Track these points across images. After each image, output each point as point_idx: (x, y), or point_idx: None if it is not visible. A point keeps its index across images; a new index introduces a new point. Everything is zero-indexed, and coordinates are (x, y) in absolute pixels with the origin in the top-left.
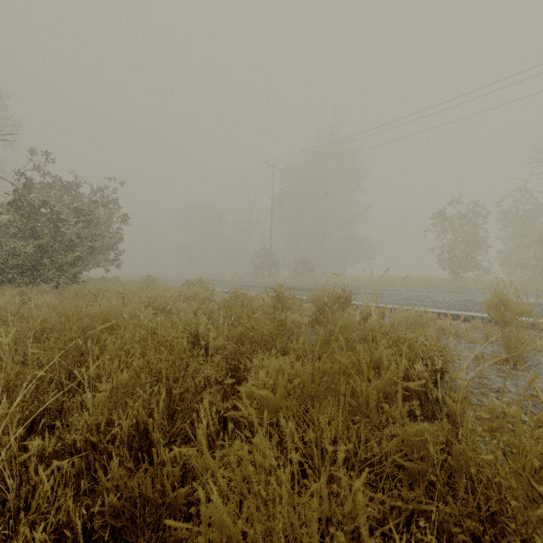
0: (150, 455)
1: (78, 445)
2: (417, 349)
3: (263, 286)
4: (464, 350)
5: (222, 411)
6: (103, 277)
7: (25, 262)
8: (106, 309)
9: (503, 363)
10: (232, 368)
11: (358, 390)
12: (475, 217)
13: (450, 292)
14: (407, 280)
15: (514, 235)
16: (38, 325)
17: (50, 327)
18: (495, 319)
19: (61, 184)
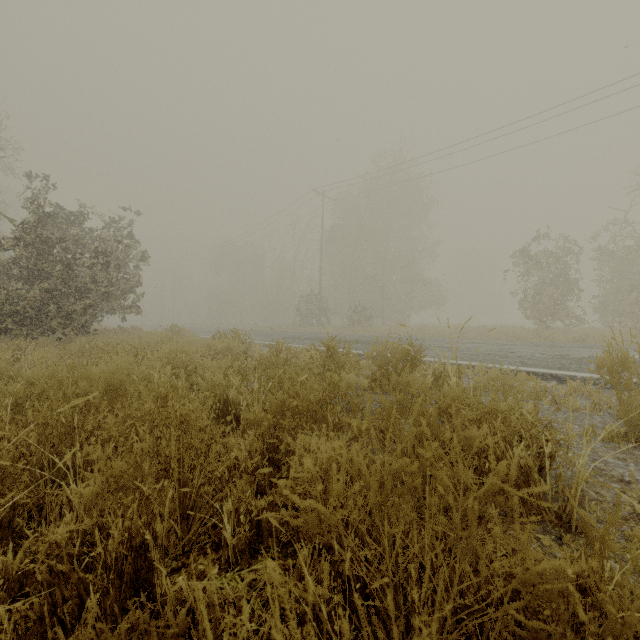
0: (149, 581)
1: (38, 576)
2: (516, 426)
3: (311, 338)
4: (567, 422)
5: (254, 510)
6: (119, 326)
7: (24, 309)
8: (110, 369)
9: (621, 440)
10: (269, 447)
11: (450, 501)
12: (565, 255)
13: (538, 345)
14: (484, 330)
15: (612, 276)
16: (22, 390)
17: (37, 392)
18: (608, 382)
19: (68, 215)
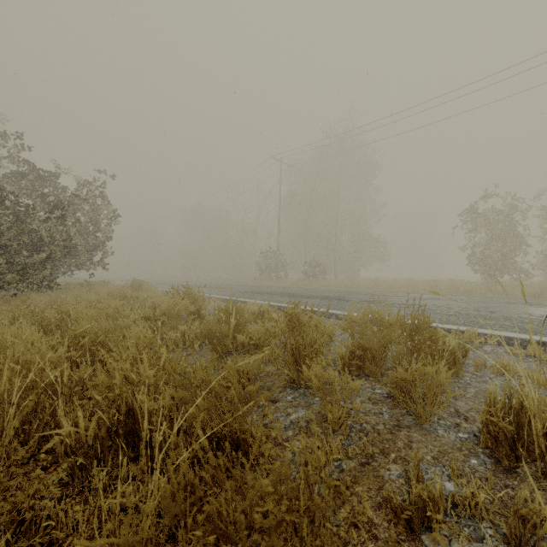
0: None
1: None
2: None
3: (269, 292)
4: None
5: None
6: (86, 281)
7: None
8: None
9: None
10: None
11: None
12: (511, 213)
13: (511, 302)
14: (434, 284)
15: None
16: None
17: None
18: None
19: (33, 173)
